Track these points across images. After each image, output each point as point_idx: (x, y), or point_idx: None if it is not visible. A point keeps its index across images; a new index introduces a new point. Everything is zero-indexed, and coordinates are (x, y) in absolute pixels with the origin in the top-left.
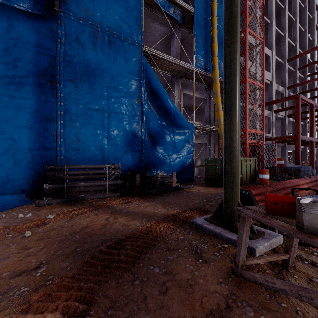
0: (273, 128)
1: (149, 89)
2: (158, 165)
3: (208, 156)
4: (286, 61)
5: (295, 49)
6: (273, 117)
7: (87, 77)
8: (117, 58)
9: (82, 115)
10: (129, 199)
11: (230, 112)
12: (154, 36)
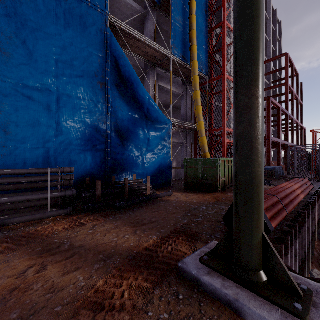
0: None
1: (117, 71)
2: (128, 168)
3: (185, 156)
4: None
5: None
6: None
7: (20, 40)
8: (71, 23)
9: (11, 94)
10: (83, 219)
11: (250, 75)
12: (124, 14)
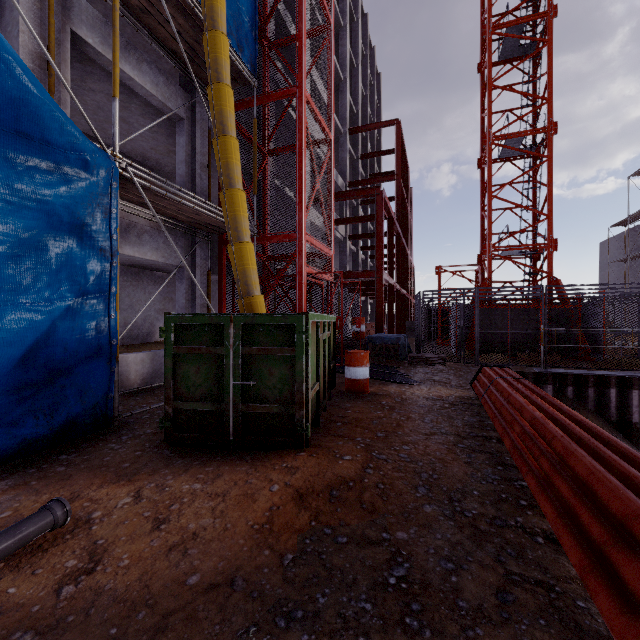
0: None
1: None
2: None
3: (189, 310)
4: (347, 132)
5: (357, 119)
6: None
7: None
8: None
9: None
10: None
11: None
12: None
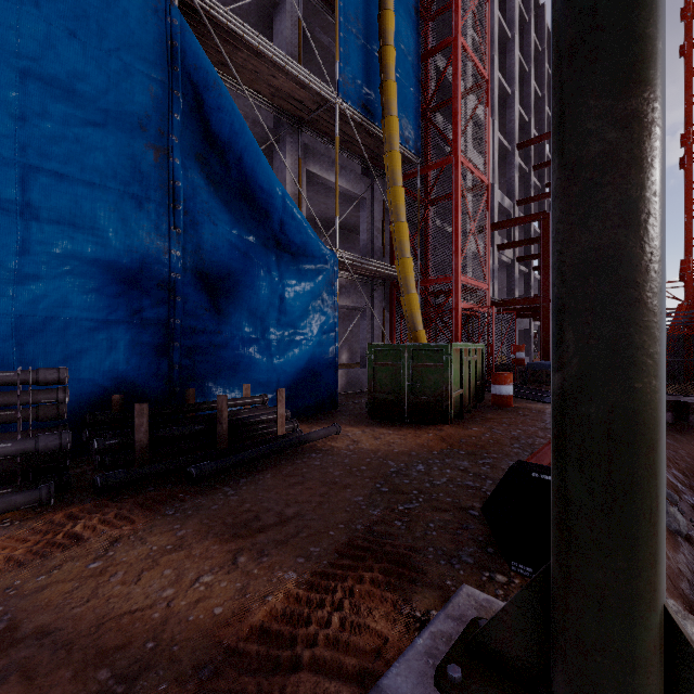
0: (495, 283)
1: (200, 122)
2: (230, 367)
3: (369, 340)
4: (515, 148)
5: (529, 128)
6: (494, 258)
7: None
8: None
9: None
10: (81, 521)
11: (627, 45)
12: None
